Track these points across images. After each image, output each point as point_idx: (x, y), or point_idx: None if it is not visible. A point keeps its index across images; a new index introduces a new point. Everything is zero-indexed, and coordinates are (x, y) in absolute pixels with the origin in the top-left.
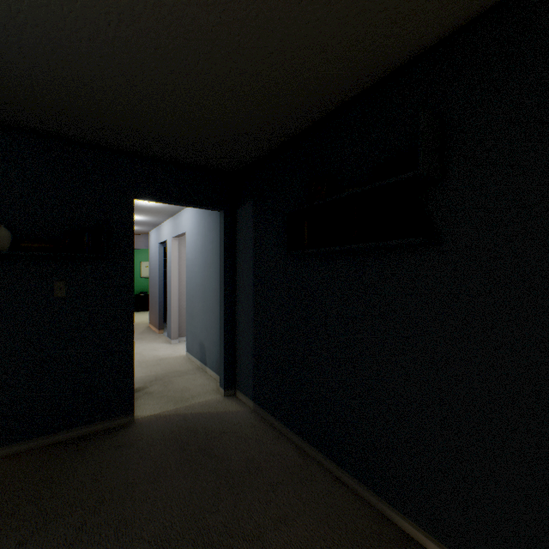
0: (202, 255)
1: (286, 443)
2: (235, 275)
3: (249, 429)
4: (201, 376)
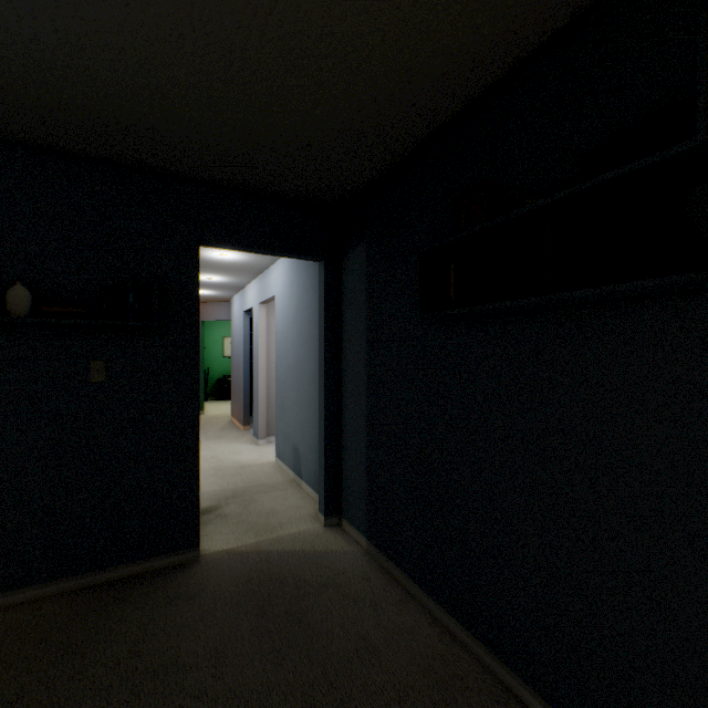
0: (296, 325)
1: (418, 611)
2: (340, 353)
3: (360, 583)
4: (294, 493)
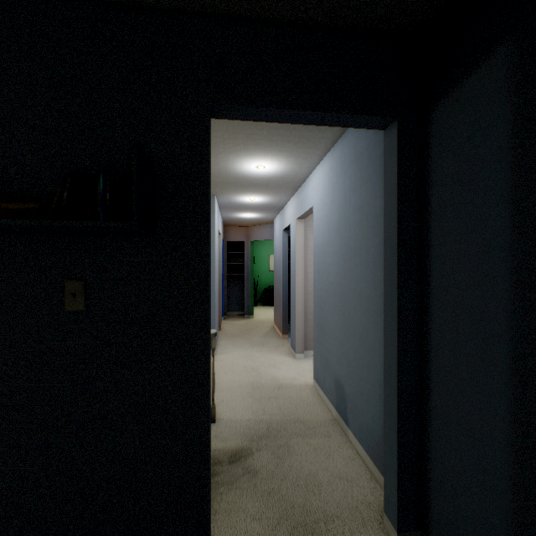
0: (340, 235)
1: None
2: (425, 269)
3: None
4: (338, 446)
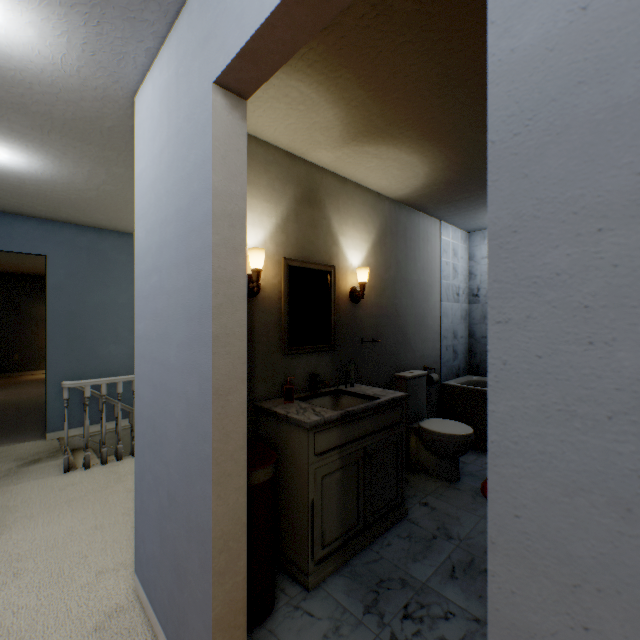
0: None
1: None
2: None
3: None
4: None
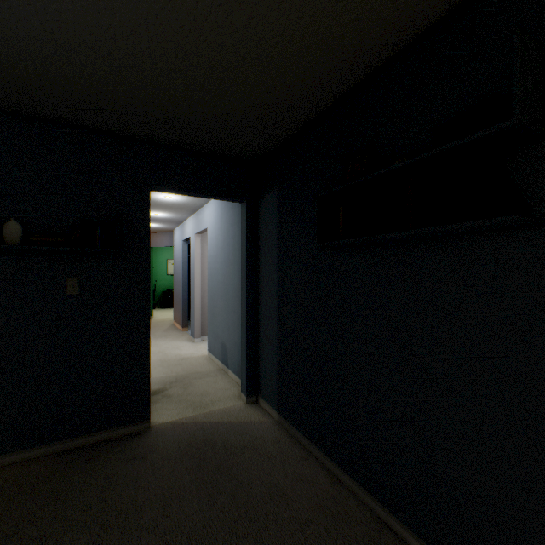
0: (224, 251)
1: (316, 466)
2: (258, 272)
3: (272, 445)
4: (222, 378)
